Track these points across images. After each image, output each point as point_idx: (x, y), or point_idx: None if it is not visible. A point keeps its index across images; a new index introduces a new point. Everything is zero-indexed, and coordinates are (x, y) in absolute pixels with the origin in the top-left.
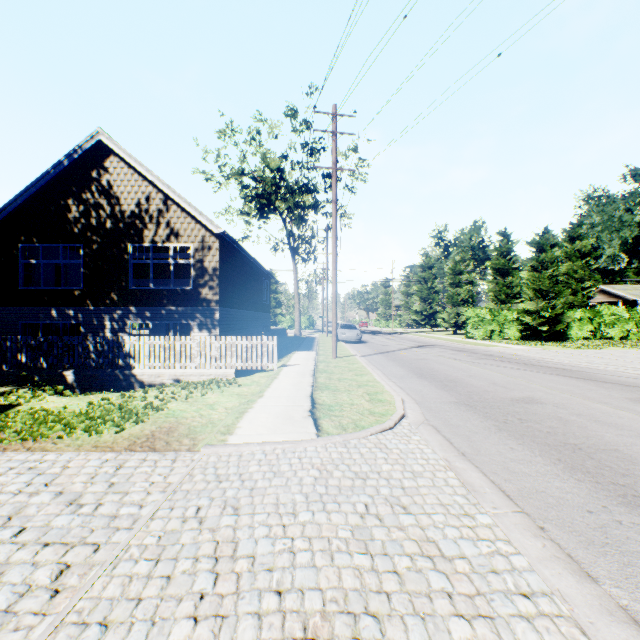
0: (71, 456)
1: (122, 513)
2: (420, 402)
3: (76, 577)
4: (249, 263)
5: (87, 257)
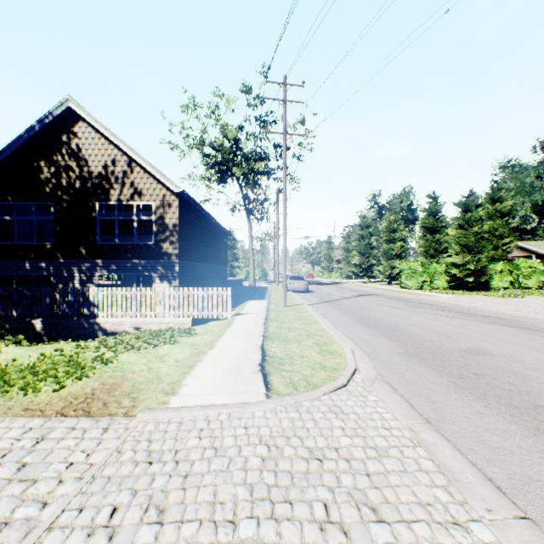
0: None
1: (15, 518)
2: (369, 353)
3: None
4: (208, 221)
5: (58, 214)
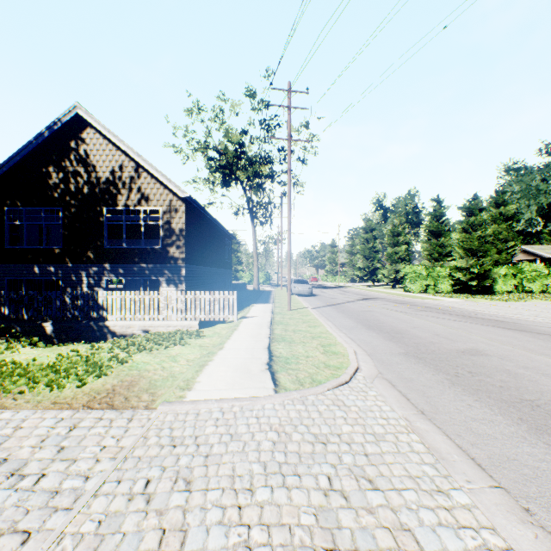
0: (27, 414)
1: (64, 487)
2: (371, 354)
3: None
4: (213, 225)
5: (66, 219)
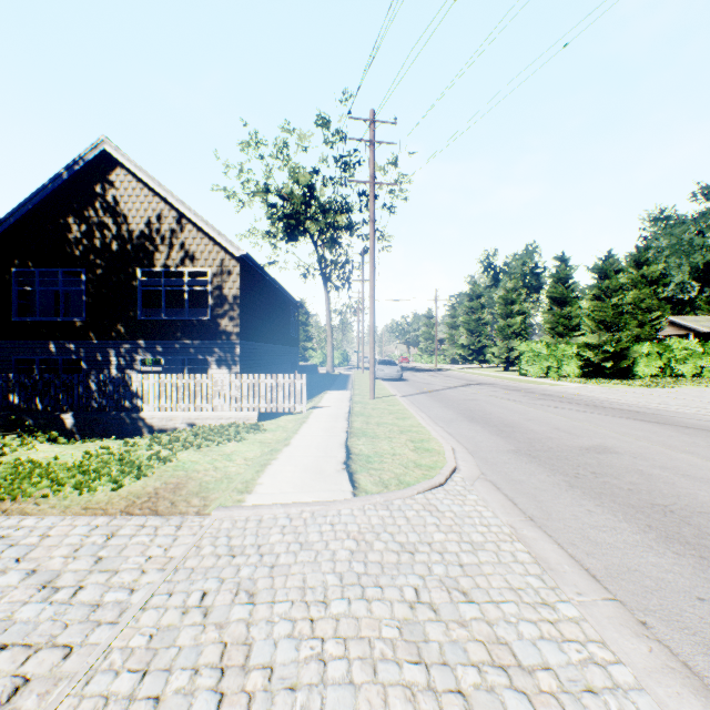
0: (54, 521)
1: (107, 600)
2: (473, 451)
3: (34, 698)
4: (275, 291)
5: (90, 283)
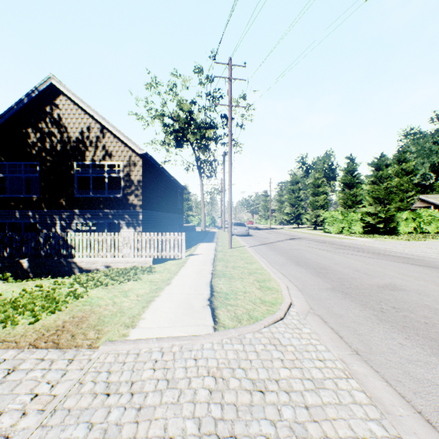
0: None
1: None
2: (302, 289)
3: None
4: (167, 178)
5: (42, 172)
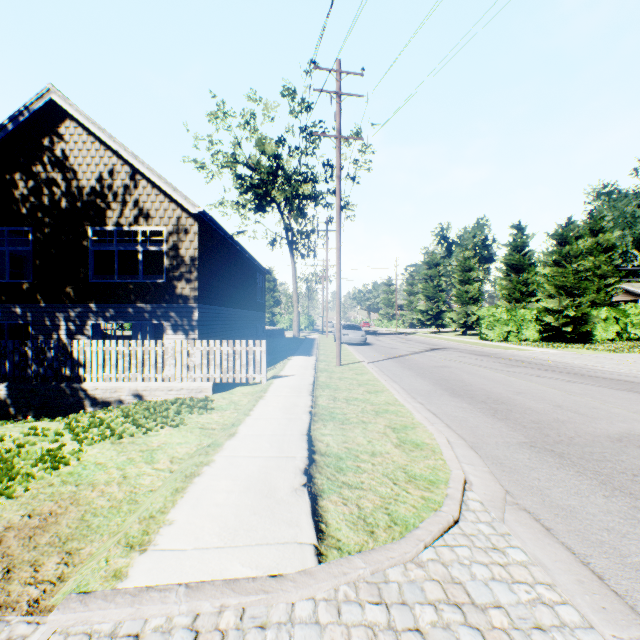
0: None
1: None
2: (475, 445)
3: None
4: (239, 255)
5: (37, 243)
